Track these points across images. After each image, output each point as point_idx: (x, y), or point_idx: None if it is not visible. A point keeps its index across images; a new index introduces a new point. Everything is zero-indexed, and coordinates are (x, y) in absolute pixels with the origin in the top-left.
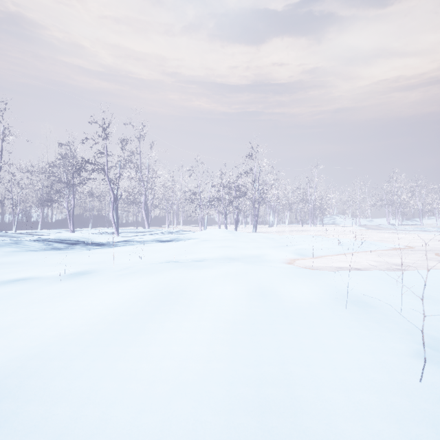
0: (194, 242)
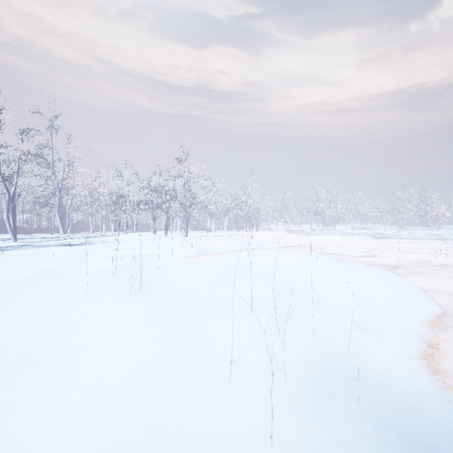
0: (103, 245)
